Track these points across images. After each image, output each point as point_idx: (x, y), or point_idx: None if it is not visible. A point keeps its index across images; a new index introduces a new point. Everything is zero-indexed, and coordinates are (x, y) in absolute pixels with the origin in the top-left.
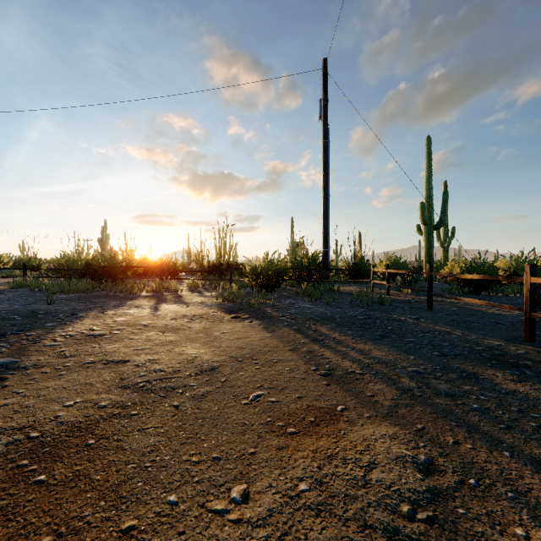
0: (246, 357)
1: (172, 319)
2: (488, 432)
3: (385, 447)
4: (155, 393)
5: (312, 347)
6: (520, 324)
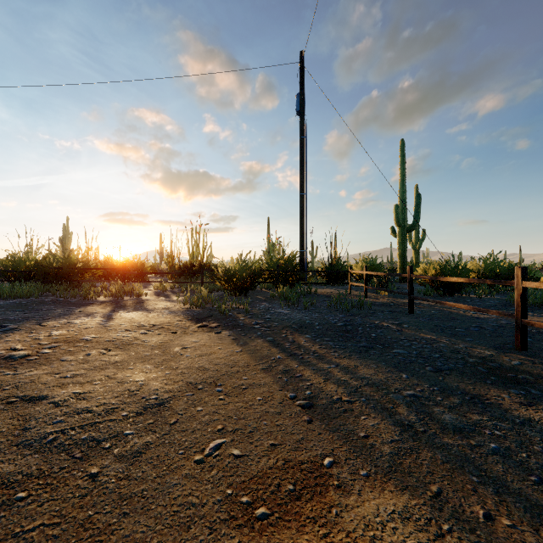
0: (208, 382)
1: (125, 330)
2: (520, 491)
3: (399, 542)
4: (67, 452)
5: (289, 364)
6: (501, 328)
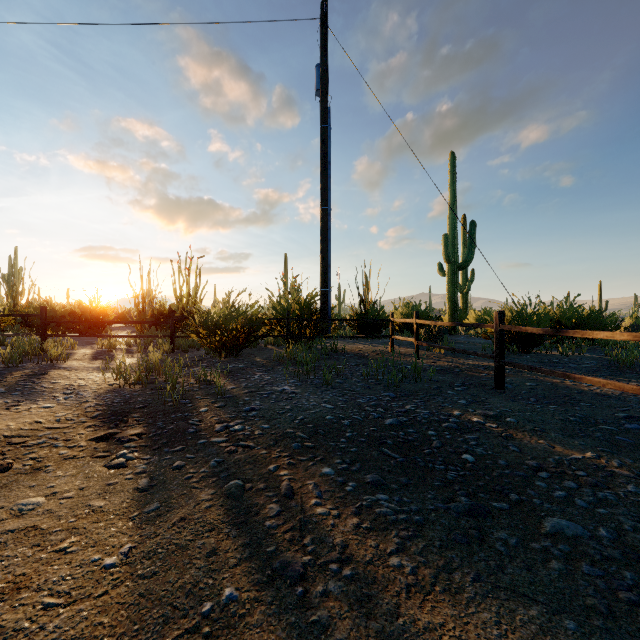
0: None
1: None
2: None
3: None
4: None
5: None
6: None
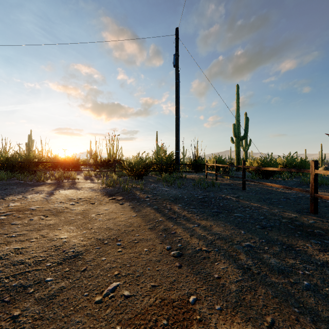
0: (112, 238)
1: (60, 202)
2: (328, 318)
3: None
4: None
5: (167, 224)
6: (299, 199)
